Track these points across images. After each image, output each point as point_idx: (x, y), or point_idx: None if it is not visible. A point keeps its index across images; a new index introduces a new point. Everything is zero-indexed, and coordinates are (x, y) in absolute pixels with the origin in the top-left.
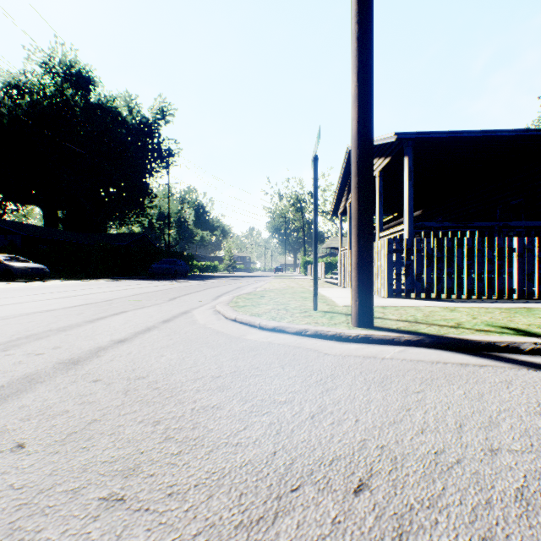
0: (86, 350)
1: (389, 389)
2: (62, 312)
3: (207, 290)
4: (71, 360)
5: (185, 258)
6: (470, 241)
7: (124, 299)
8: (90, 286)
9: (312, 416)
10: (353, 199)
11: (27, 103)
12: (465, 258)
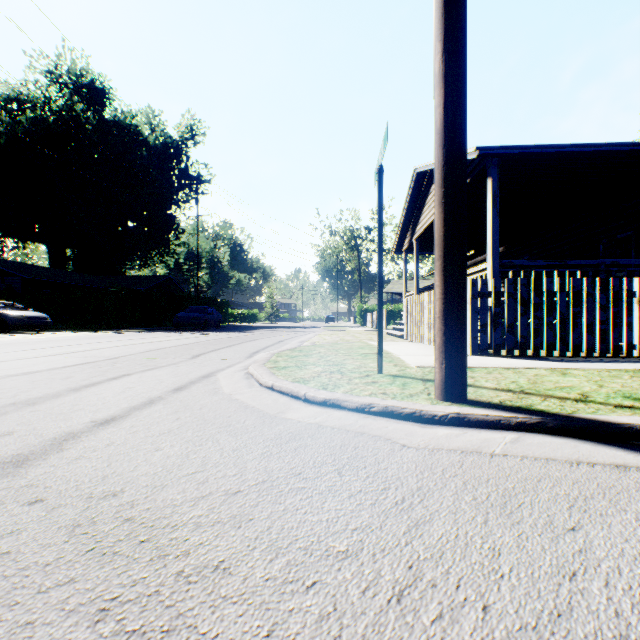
0: (47, 438)
1: (521, 522)
2: (44, 375)
3: (241, 344)
4: (14, 458)
5: (218, 305)
6: (577, 282)
7: (134, 357)
8: (98, 339)
9: (398, 595)
10: (438, 220)
11: (29, 120)
12: (571, 304)
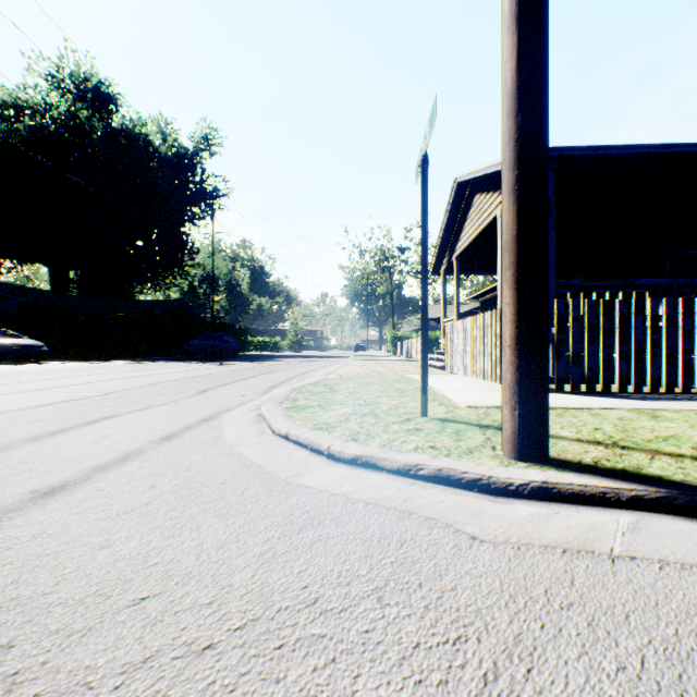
0: None
1: None
2: (7, 417)
3: (258, 377)
4: None
5: (236, 332)
6: (656, 304)
7: (129, 392)
8: (97, 370)
9: None
10: (508, 214)
11: (27, 128)
12: (648, 330)
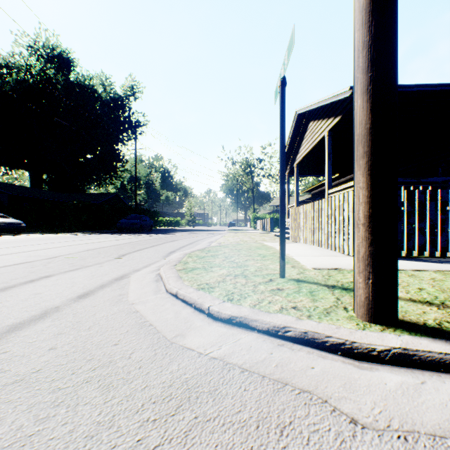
0: None
1: None
2: None
3: (163, 244)
4: None
5: (151, 214)
6: (444, 193)
7: (70, 256)
8: (55, 240)
9: None
10: (362, 111)
11: (14, 80)
12: (439, 212)
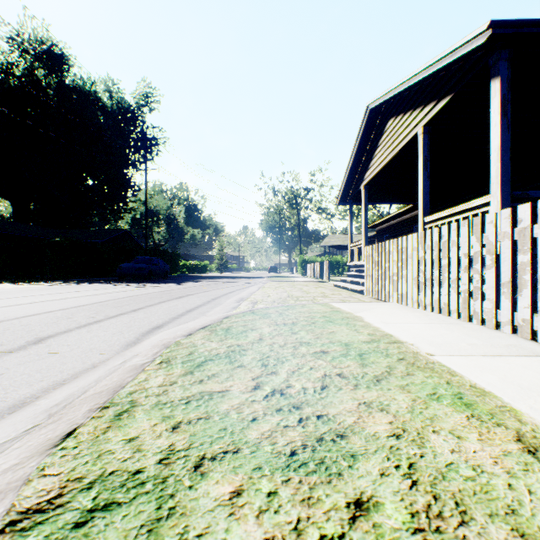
0: None
1: None
2: None
3: (156, 306)
4: None
5: (170, 256)
6: None
7: None
8: None
9: None
10: None
11: None
12: None
